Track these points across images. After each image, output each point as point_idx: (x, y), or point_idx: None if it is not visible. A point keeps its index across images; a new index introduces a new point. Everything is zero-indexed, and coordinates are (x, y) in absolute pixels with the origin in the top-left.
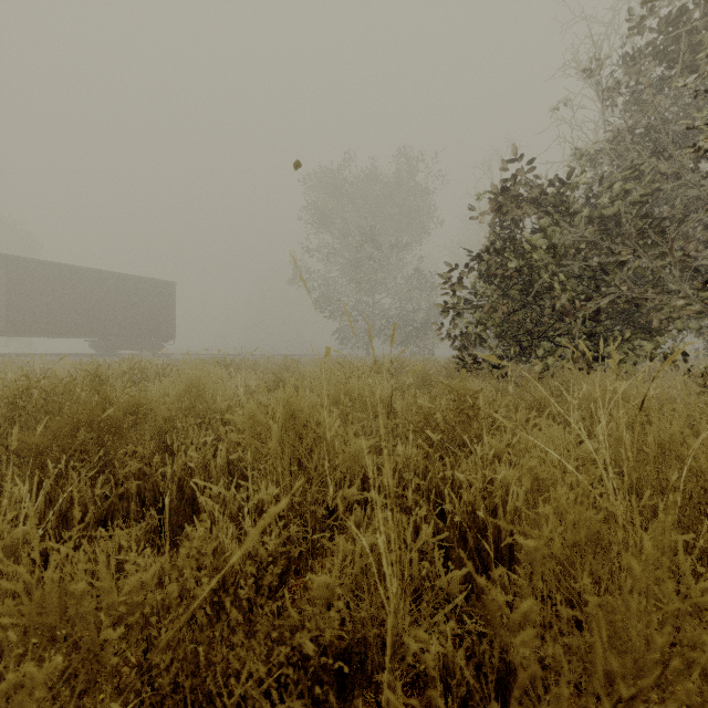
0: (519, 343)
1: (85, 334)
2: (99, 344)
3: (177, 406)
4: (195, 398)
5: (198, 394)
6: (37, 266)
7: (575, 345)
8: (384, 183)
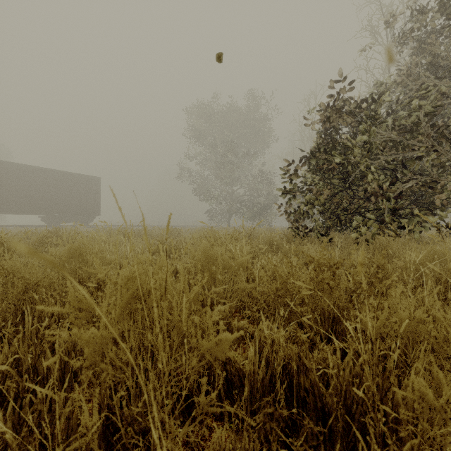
0: (338, 217)
1: (37, 212)
2: (47, 219)
3: (46, 274)
4: (79, 263)
5: (82, 259)
6: (3, 165)
7: (383, 218)
8: (239, 112)
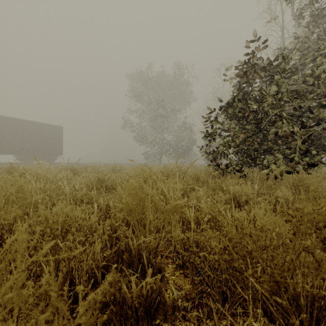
0: (251, 156)
1: (12, 152)
2: (20, 158)
3: None
4: None
5: None
6: None
7: (292, 157)
8: (168, 78)
